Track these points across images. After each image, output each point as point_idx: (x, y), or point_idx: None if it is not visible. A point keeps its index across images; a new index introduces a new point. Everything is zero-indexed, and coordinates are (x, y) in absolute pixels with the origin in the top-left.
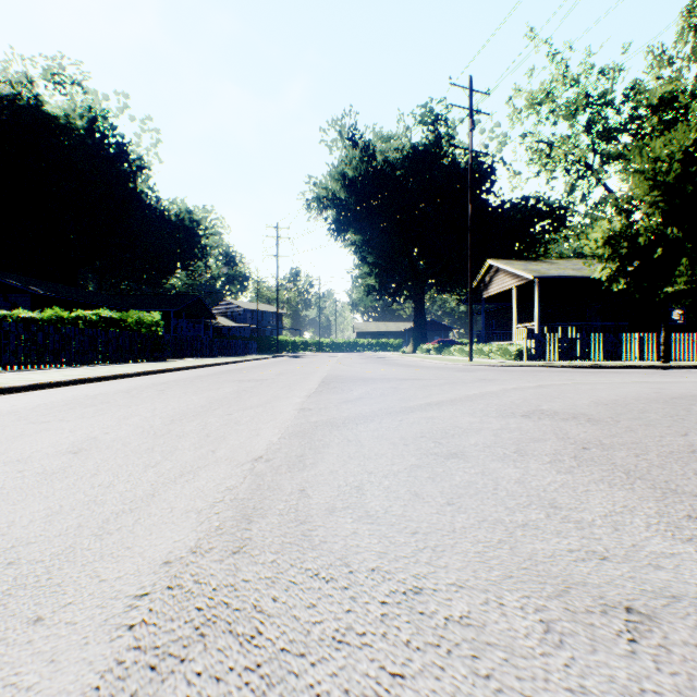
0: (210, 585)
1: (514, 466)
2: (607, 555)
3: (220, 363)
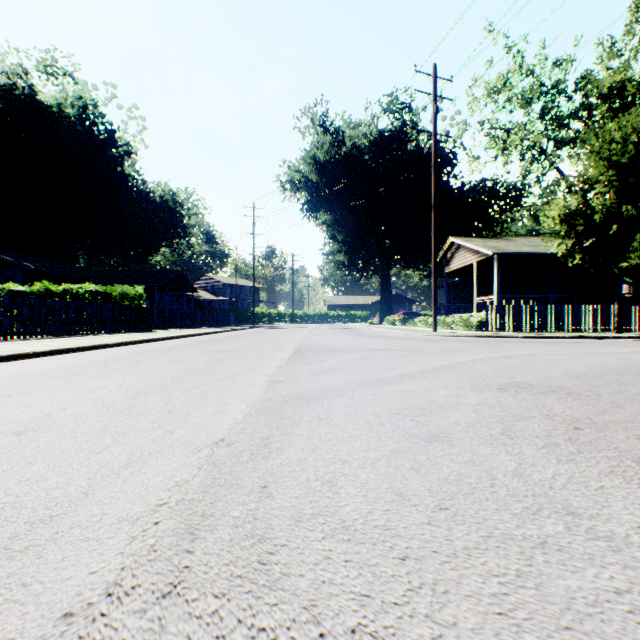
0: None
1: (506, 452)
2: None
3: (199, 333)
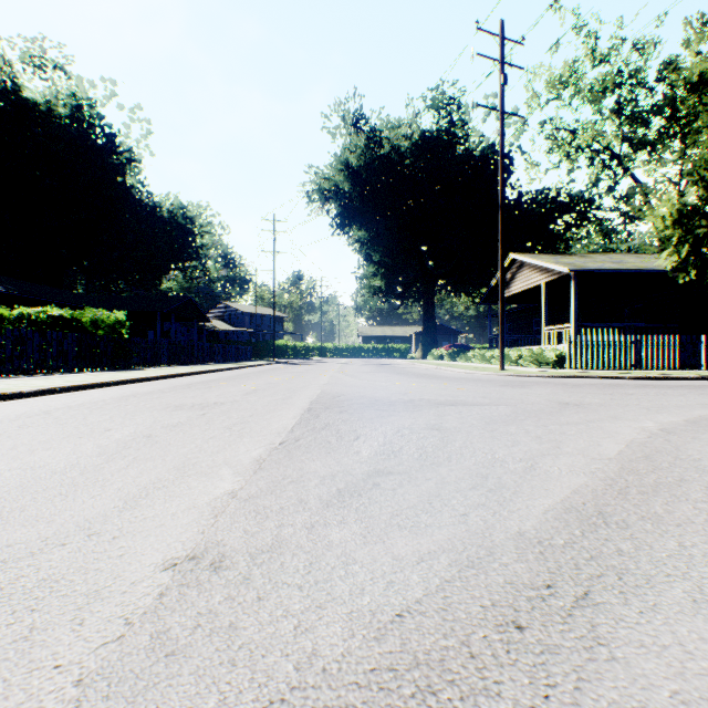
0: None
1: None
2: None
3: (192, 372)
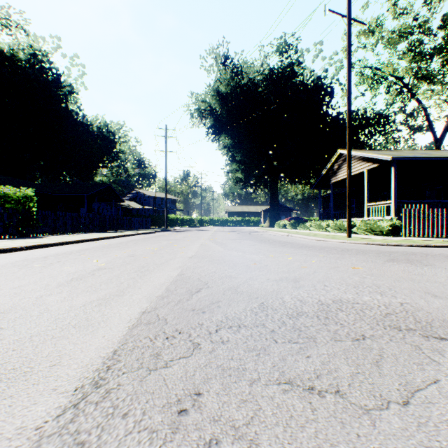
0: None
1: None
2: None
3: (79, 240)
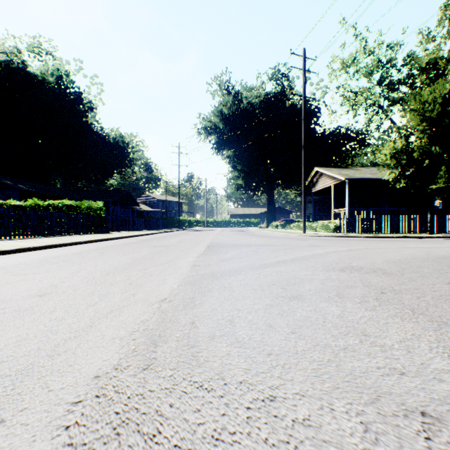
0: (126, 394)
1: (336, 305)
2: (404, 371)
3: (141, 234)
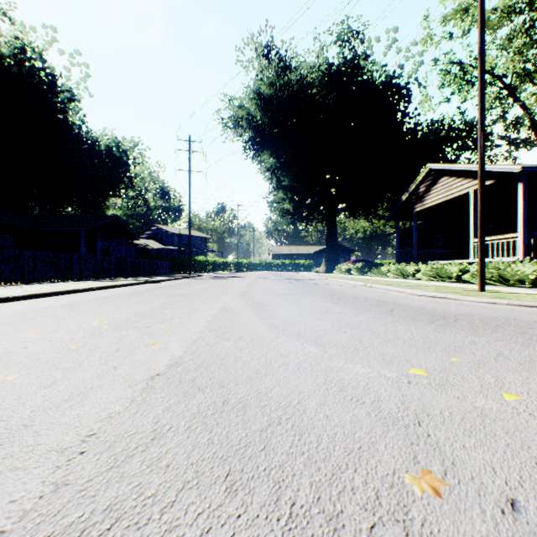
0: None
1: None
2: None
3: None
